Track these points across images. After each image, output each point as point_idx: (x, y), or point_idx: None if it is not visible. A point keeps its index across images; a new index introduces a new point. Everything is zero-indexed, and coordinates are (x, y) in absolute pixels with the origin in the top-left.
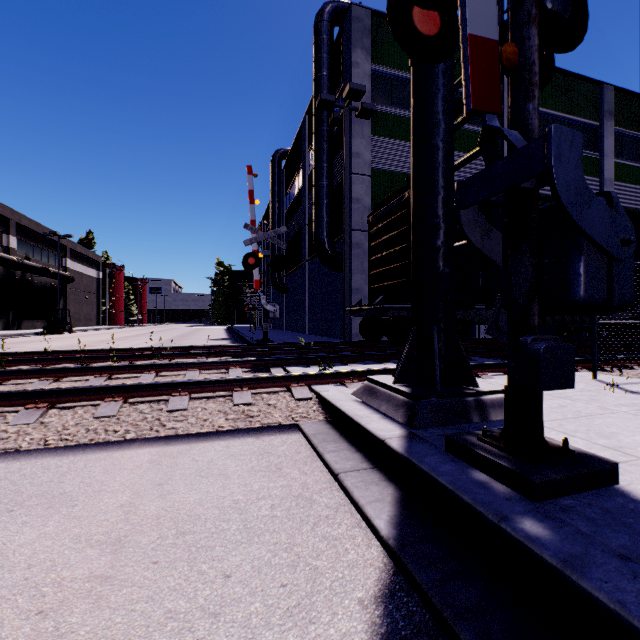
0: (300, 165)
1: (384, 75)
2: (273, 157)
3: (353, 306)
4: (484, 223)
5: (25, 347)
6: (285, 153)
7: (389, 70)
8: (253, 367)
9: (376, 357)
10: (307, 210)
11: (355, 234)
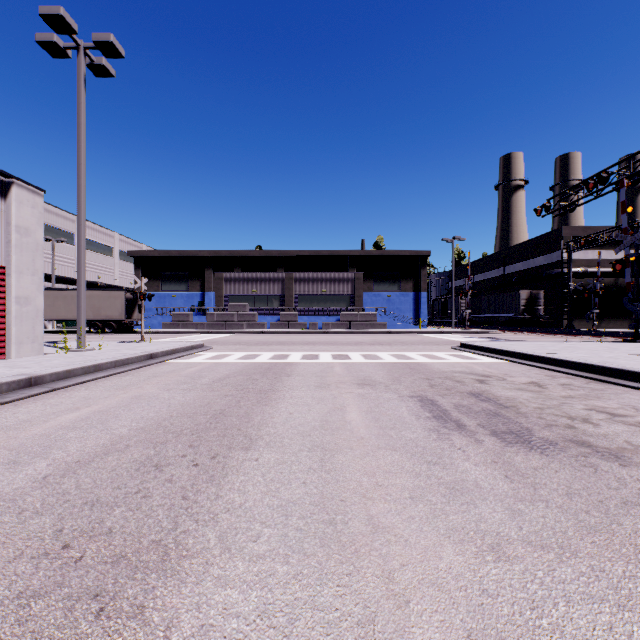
0: None
1: None
2: None
3: None
4: None
5: None
6: None
7: None
8: None
9: None
10: None
11: None
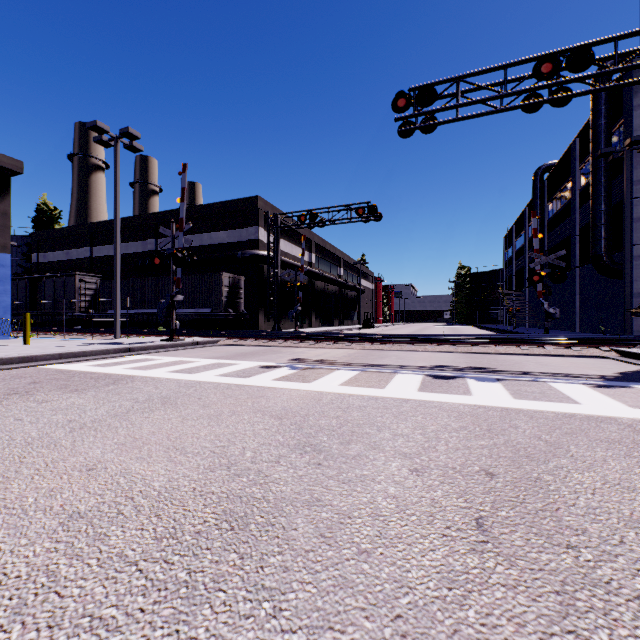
0: (567, 180)
1: None
2: (534, 175)
3: (634, 309)
4: None
5: None
6: (547, 168)
7: None
8: None
9: None
10: (577, 222)
11: (636, 248)
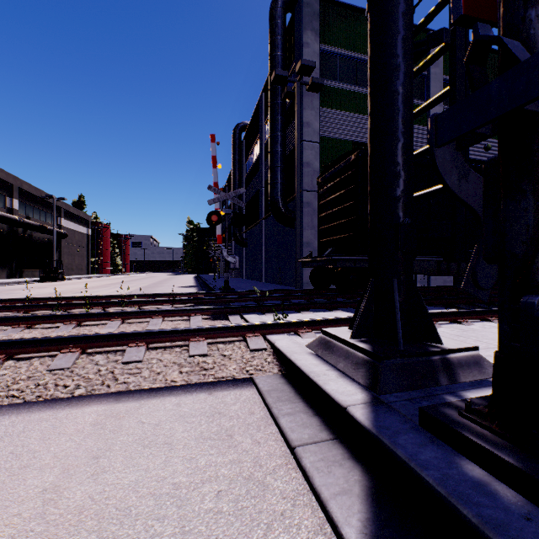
0: (257, 136)
1: (331, 54)
2: (234, 130)
3: (304, 258)
4: (461, 164)
5: (20, 293)
6: (245, 126)
7: (336, 49)
8: (213, 314)
9: (326, 305)
10: (263, 175)
11: (306, 194)
